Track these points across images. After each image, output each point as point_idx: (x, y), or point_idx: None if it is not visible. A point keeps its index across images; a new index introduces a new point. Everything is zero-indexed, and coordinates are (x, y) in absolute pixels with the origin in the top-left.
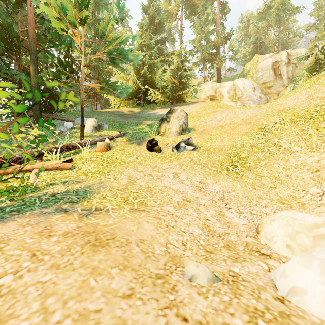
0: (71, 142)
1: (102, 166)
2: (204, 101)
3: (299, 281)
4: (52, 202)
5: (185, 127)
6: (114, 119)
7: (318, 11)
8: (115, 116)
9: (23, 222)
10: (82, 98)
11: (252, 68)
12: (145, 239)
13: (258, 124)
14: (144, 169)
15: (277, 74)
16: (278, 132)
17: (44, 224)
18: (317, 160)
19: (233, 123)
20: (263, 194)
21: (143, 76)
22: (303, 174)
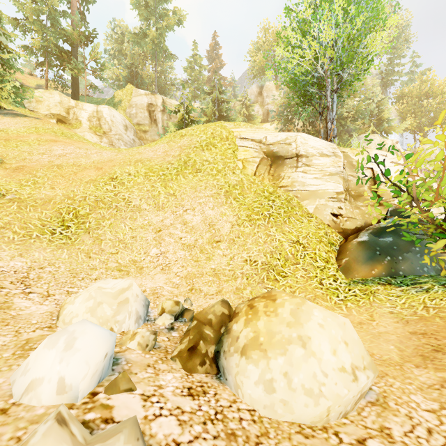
0: None
1: None
2: (40, 119)
3: (40, 370)
4: None
5: None
6: None
7: (190, 71)
8: None
9: None
10: None
11: (125, 100)
12: None
13: (111, 172)
14: None
15: (152, 119)
16: (130, 185)
17: None
18: (161, 220)
19: (78, 164)
20: (100, 263)
21: None
22: (148, 235)
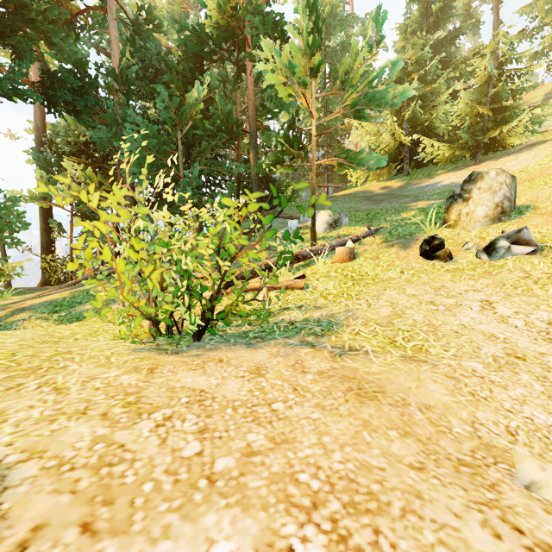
0: (301, 251)
1: (345, 285)
2: None
3: None
4: (293, 332)
5: (509, 206)
6: (356, 207)
7: None
8: (357, 200)
9: (272, 351)
10: (313, 184)
11: None
12: (432, 405)
13: None
14: (419, 292)
15: None
16: None
17: (294, 358)
18: None
19: None
20: None
21: (408, 119)
22: None
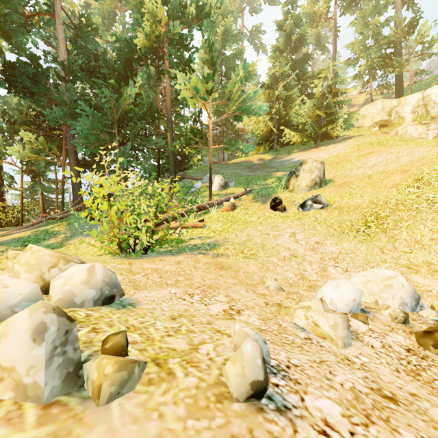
0: (202, 204)
1: (227, 225)
2: (362, 135)
3: (325, 293)
4: (195, 249)
5: (319, 180)
6: (240, 173)
7: None
8: (242, 168)
9: (185, 256)
10: (210, 161)
11: None
12: (249, 272)
13: (417, 173)
14: (264, 228)
15: None
16: (437, 184)
17: (195, 258)
18: None
19: (386, 171)
20: (391, 258)
21: (276, 113)
22: None
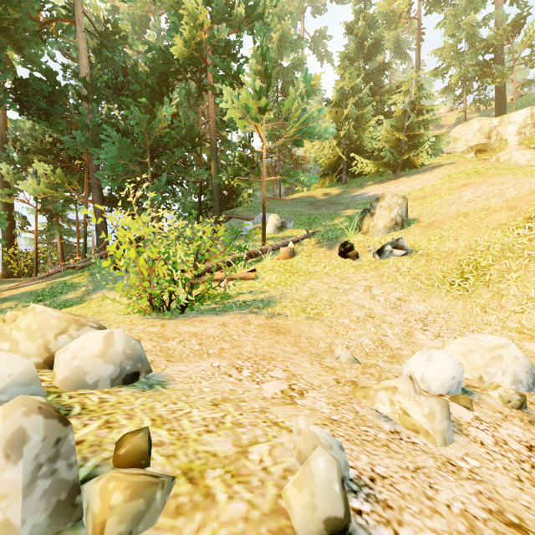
0: (253, 250)
1: (284, 276)
2: (453, 163)
3: (414, 367)
4: (245, 307)
5: (400, 220)
6: (301, 211)
7: None
8: (303, 205)
9: (231, 316)
10: (263, 196)
11: None
12: (314, 337)
13: (528, 210)
14: (331, 281)
15: None
16: None
17: (244, 319)
18: None
19: (486, 208)
20: (496, 319)
21: (346, 137)
22: None
